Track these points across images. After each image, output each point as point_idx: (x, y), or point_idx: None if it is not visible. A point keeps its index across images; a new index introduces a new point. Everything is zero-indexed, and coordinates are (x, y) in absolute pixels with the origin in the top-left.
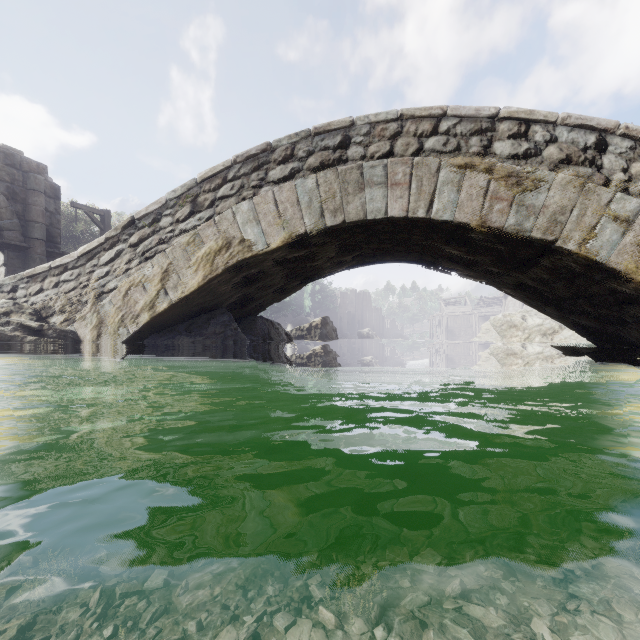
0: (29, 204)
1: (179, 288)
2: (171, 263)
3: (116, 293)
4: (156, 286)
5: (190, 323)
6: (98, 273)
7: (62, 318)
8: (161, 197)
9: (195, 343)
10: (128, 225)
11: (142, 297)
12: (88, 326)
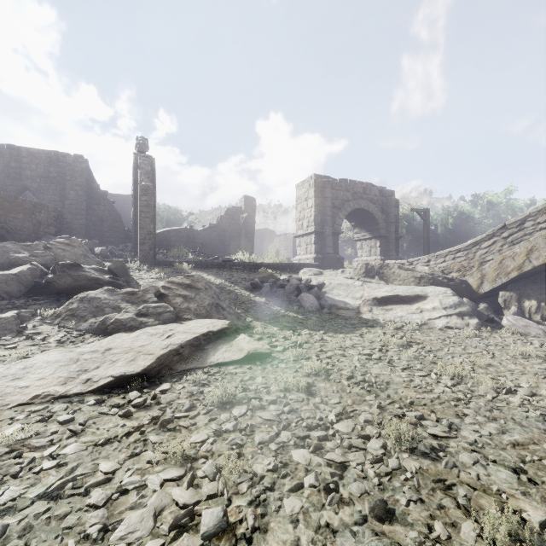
0: (388, 214)
1: (540, 259)
2: (534, 246)
3: (493, 262)
4: (522, 258)
5: (534, 277)
6: (480, 252)
7: (458, 274)
8: (526, 212)
9: (542, 288)
10: (501, 228)
11: (511, 264)
12: (474, 278)
